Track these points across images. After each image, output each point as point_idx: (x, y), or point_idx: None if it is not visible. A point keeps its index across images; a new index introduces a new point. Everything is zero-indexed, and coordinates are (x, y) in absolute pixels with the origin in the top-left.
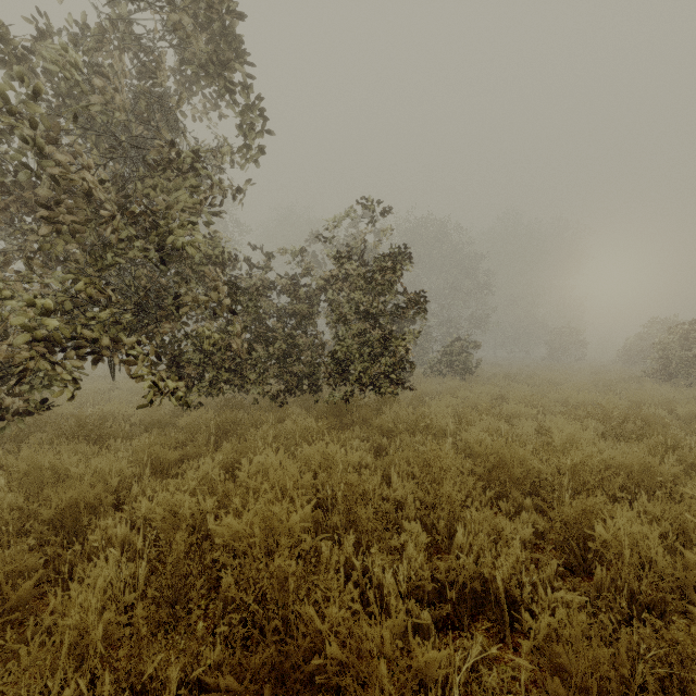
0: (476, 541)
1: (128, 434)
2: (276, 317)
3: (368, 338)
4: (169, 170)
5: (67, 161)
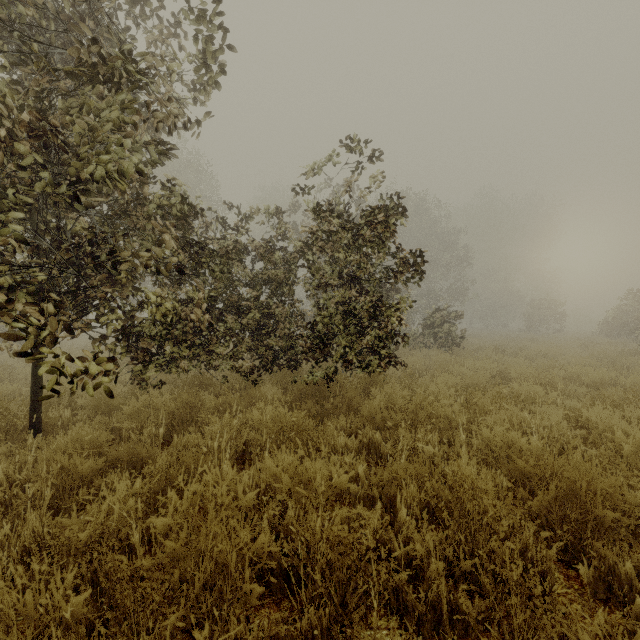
0: None
1: (70, 420)
2: (250, 284)
3: (354, 307)
4: (95, 83)
5: None
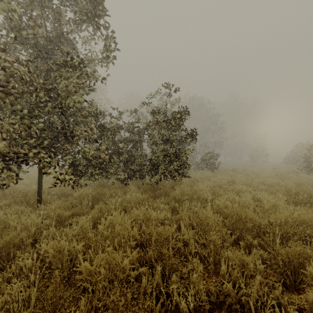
0: (233, 273)
1: (50, 200)
2: (123, 142)
3: (168, 152)
4: (66, 67)
5: (11, 60)
